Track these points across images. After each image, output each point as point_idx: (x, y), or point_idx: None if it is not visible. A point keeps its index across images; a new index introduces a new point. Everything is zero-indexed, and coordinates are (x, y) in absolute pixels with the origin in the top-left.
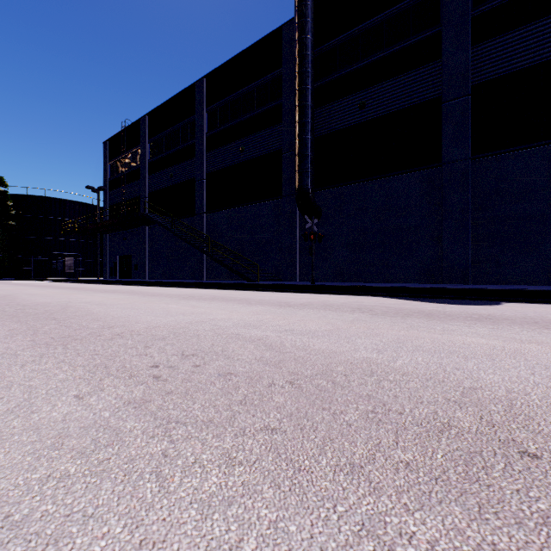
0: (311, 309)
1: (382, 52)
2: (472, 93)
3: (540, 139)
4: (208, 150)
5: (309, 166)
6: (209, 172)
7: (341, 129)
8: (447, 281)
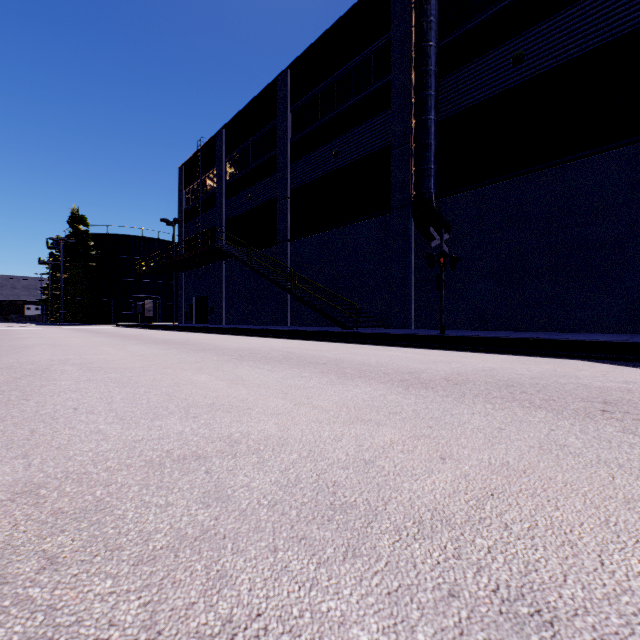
0: (483, 400)
1: None
2: None
3: None
4: (293, 160)
5: (432, 160)
6: (294, 188)
7: (481, 101)
8: None
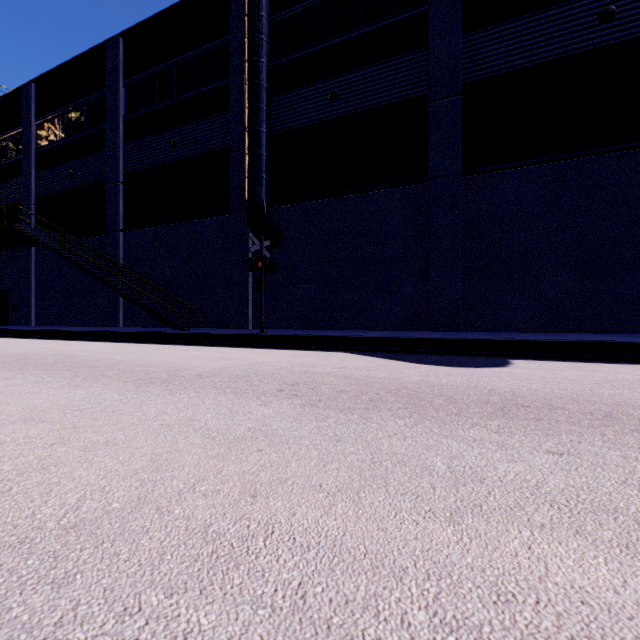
0: (196, 390)
1: (358, 30)
2: (462, 93)
3: (535, 157)
4: (126, 140)
5: (263, 170)
6: (127, 173)
7: (307, 126)
8: (434, 328)
